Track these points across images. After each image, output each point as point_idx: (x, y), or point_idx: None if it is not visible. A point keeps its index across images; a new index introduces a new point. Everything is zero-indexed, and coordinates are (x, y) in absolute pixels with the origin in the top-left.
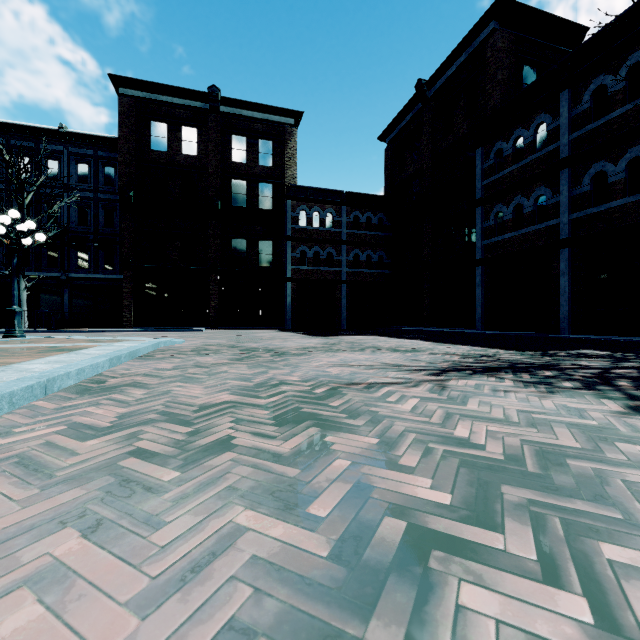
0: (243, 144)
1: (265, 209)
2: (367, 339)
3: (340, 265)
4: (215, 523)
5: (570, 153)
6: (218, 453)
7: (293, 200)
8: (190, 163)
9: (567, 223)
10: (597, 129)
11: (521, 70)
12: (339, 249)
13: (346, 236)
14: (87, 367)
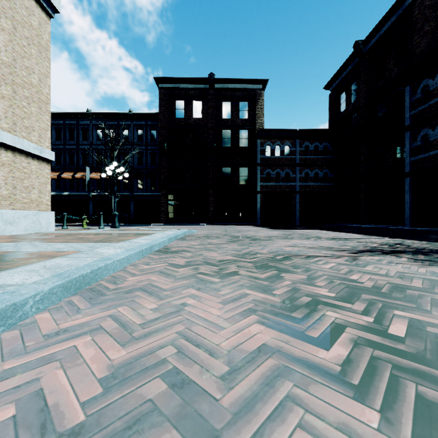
0: (229, 106)
1: (243, 147)
2: (313, 232)
3: (294, 181)
4: (238, 292)
5: None
6: (233, 276)
7: (261, 139)
8: (197, 123)
9: None
10: None
11: None
12: (294, 170)
13: (299, 160)
14: (161, 242)
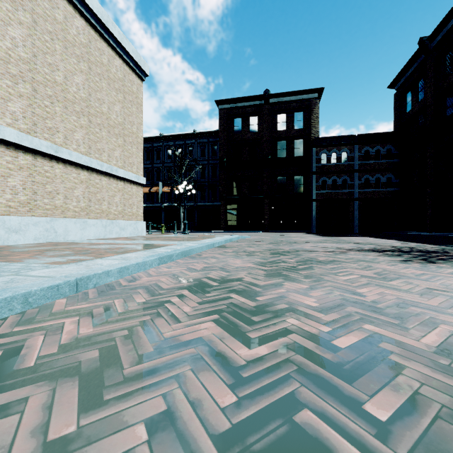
0: (284, 118)
1: (297, 156)
2: (356, 238)
3: (353, 187)
4: (252, 259)
5: None
6: (254, 256)
7: (316, 147)
8: (253, 137)
9: None
10: None
11: None
12: (352, 176)
13: (358, 166)
14: (220, 242)
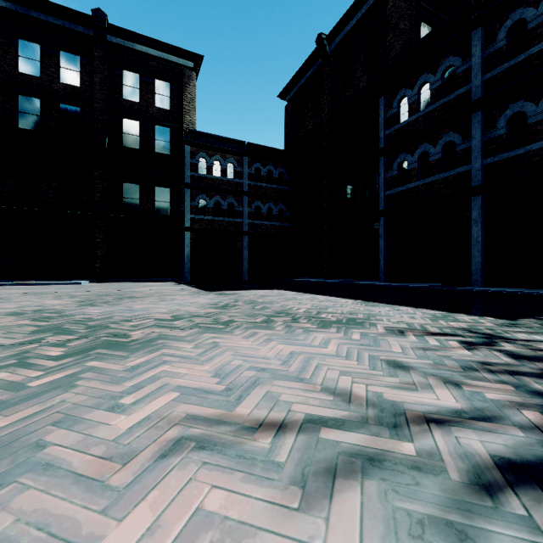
0: (136, 81)
1: (161, 153)
2: (271, 295)
3: (241, 216)
4: None
5: (483, 95)
6: None
7: (192, 146)
8: (70, 94)
9: (480, 169)
10: (514, 67)
11: (419, 25)
12: (240, 200)
13: (247, 187)
14: None
